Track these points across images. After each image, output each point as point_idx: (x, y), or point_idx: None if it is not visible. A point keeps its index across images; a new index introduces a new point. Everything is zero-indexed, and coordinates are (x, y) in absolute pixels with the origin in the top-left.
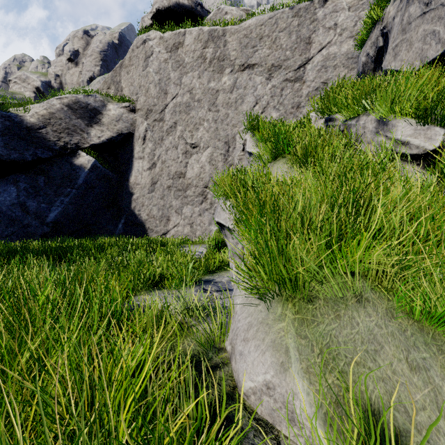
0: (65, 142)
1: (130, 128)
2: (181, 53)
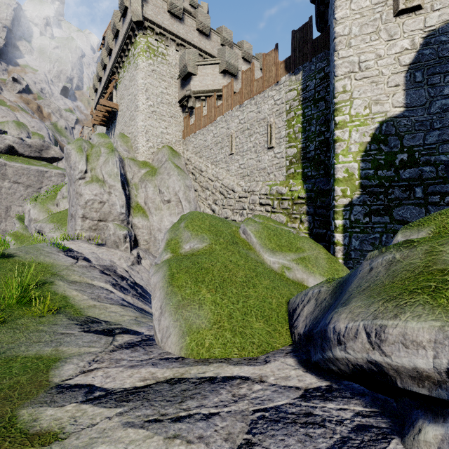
0: None
1: None
2: None
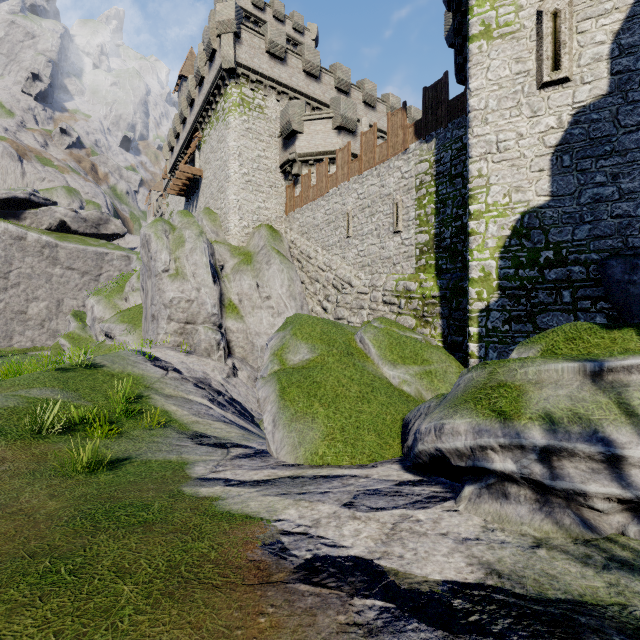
0: None
1: None
2: (24, 243)
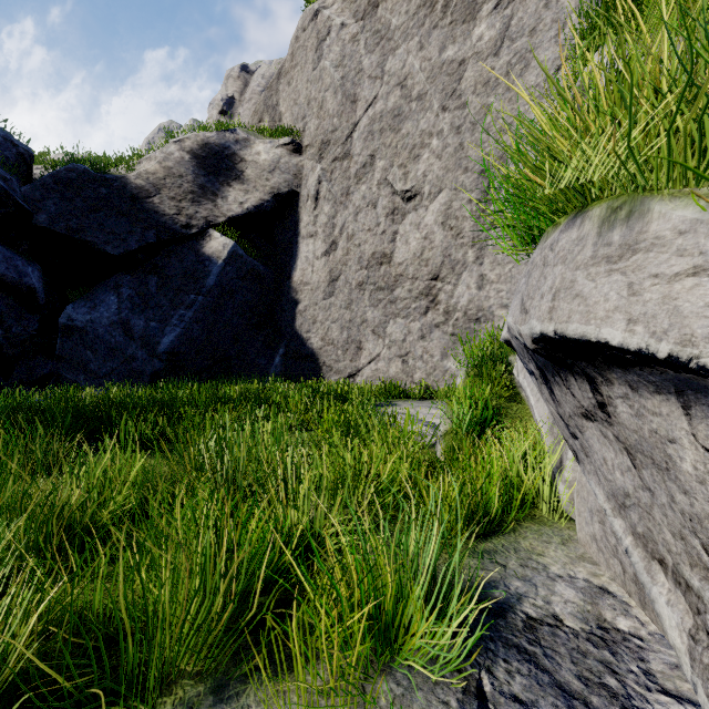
0: (187, 215)
1: (292, 183)
2: (383, 13)
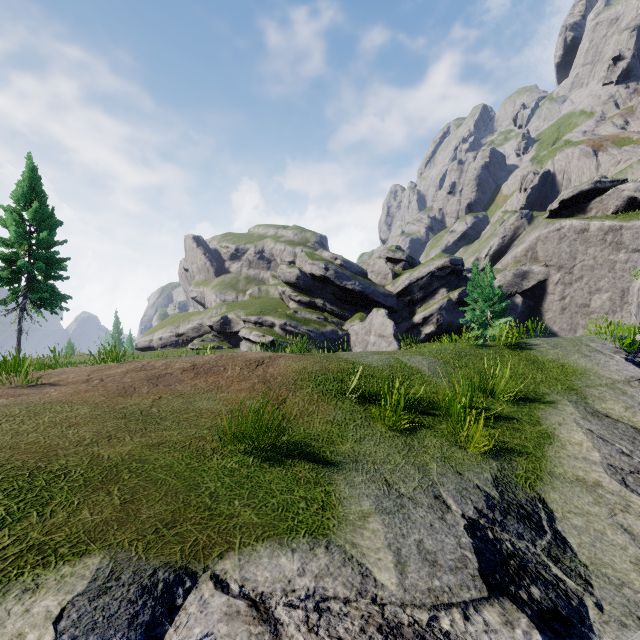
0: (510, 291)
1: (545, 277)
2: (586, 235)
